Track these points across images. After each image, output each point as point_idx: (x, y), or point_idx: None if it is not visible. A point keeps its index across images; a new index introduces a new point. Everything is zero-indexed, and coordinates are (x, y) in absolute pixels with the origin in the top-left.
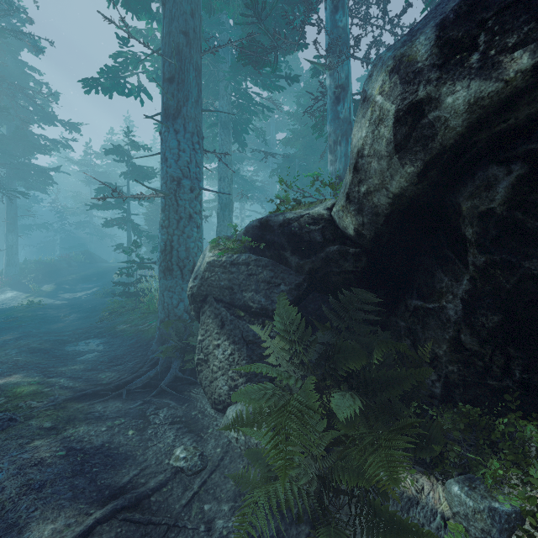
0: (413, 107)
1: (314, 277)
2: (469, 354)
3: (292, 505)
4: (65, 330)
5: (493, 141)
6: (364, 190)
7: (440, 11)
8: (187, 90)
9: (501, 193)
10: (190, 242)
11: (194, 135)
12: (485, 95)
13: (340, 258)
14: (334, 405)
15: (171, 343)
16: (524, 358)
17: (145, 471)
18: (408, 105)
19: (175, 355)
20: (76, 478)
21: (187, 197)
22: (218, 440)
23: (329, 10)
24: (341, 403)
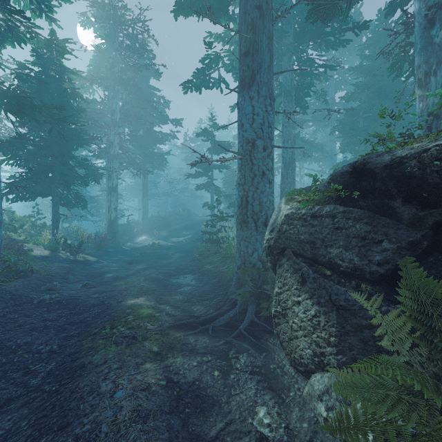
0: None
1: None
2: None
3: None
4: (171, 265)
5: None
6: None
7: None
8: (260, 58)
9: None
10: (263, 197)
11: (266, 98)
12: None
13: None
14: None
15: (247, 287)
16: None
17: (229, 426)
18: None
19: (250, 299)
20: (172, 416)
21: (261, 155)
22: (303, 412)
23: None
24: None
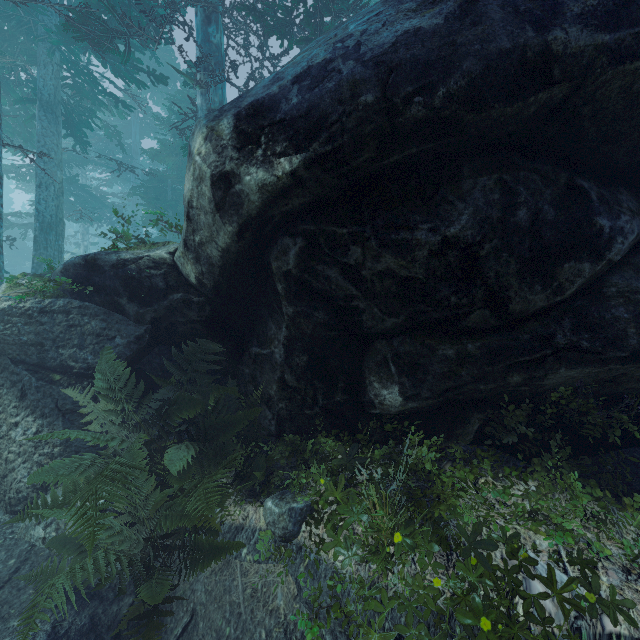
0: (223, 176)
1: (159, 328)
2: (292, 390)
3: (102, 572)
4: None
5: (285, 218)
6: (198, 240)
7: (239, 104)
8: None
9: (292, 259)
10: None
11: None
12: (268, 183)
13: (185, 307)
14: (168, 461)
15: None
16: (324, 388)
17: None
18: (220, 173)
19: None
20: None
21: None
22: (13, 550)
23: (200, 17)
24: (176, 457)
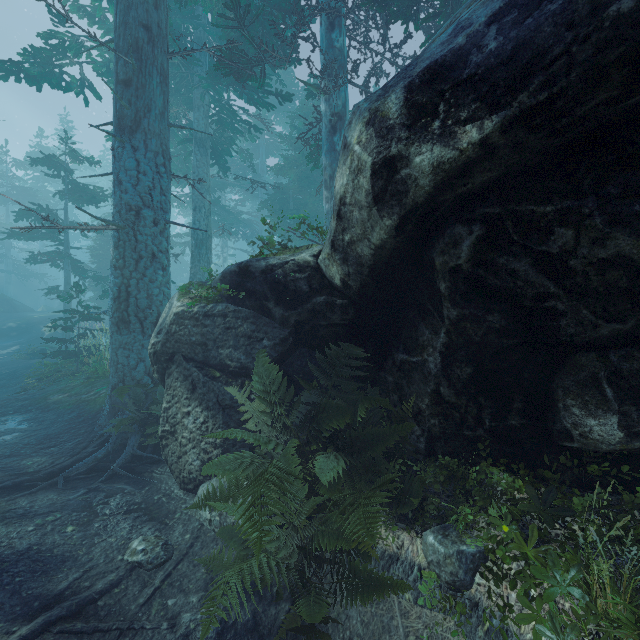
0: (387, 162)
1: (301, 331)
2: (448, 406)
3: (267, 579)
4: None
5: (458, 202)
6: (348, 239)
7: (409, 73)
8: (148, 98)
9: (465, 251)
10: (153, 288)
11: (159, 155)
12: (445, 160)
13: (328, 310)
14: (317, 469)
15: (128, 414)
16: (492, 407)
17: (89, 572)
18: (383, 159)
19: (132, 429)
20: None
21: (150, 231)
22: (188, 525)
23: (324, 26)
24: (325, 466)
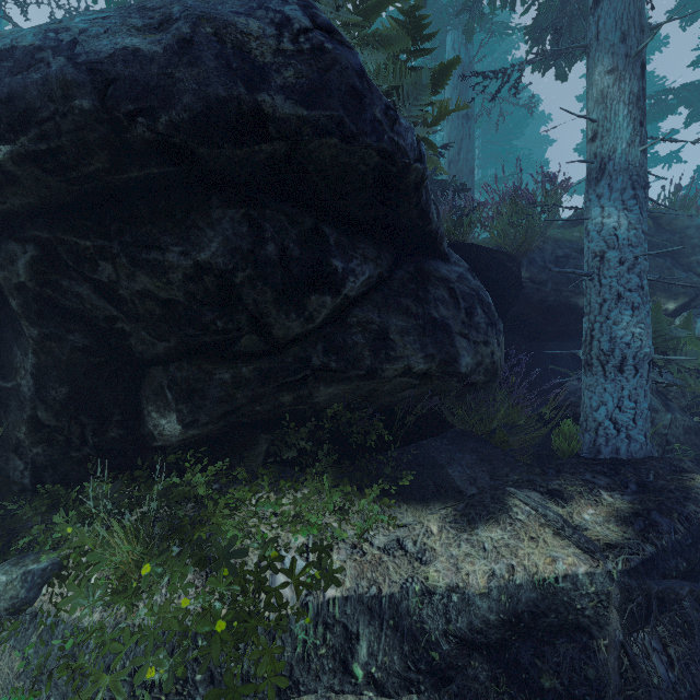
0: None
1: None
2: (50, 431)
3: None
4: None
5: (6, 218)
6: None
7: None
8: None
9: (22, 269)
10: None
11: None
12: None
13: None
14: None
15: None
16: (94, 424)
17: None
18: None
19: None
20: None
21: None
22: None
23: None
24: None
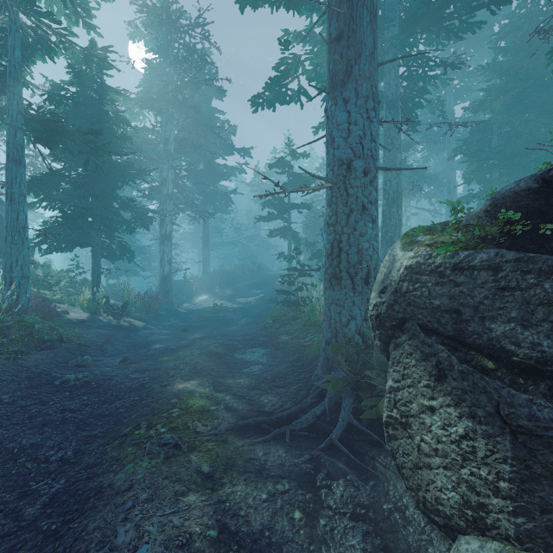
0: None
1: None
2: None
3: None
4: (236, 334)
5: None
6: None
7: None
8: (359, 42)
9: None
10: (363, 242)
11: (368, 100)
12: None
13: None
14: None
15: (340, 371)
16: None
17: None
18: None
19: (345, 389)
20: None
21: (360, 182)
22: None
23: None
24: None
